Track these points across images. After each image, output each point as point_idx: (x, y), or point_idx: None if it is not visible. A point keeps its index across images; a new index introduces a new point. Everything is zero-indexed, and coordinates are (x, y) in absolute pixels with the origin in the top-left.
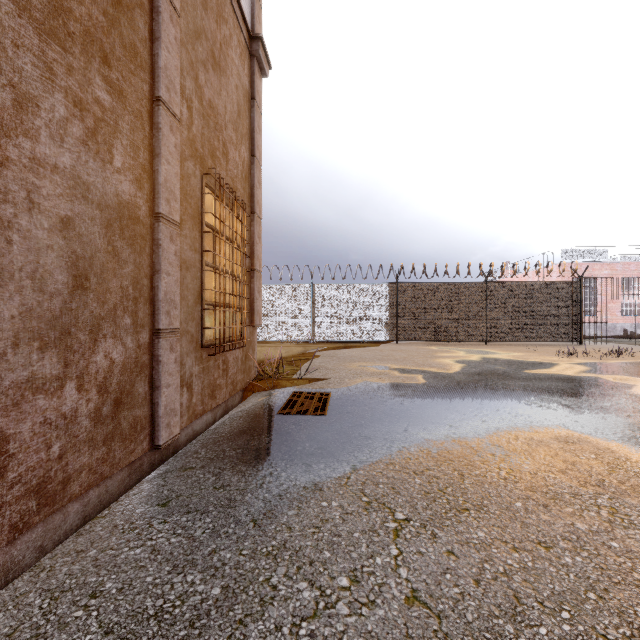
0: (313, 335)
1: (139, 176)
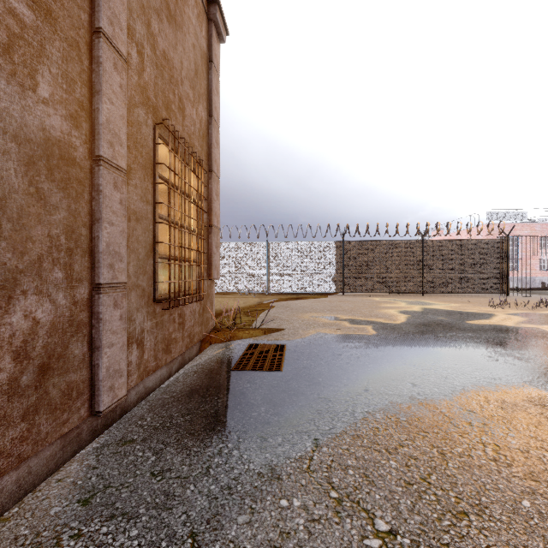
0: (268, 287)
1: (75, 113)
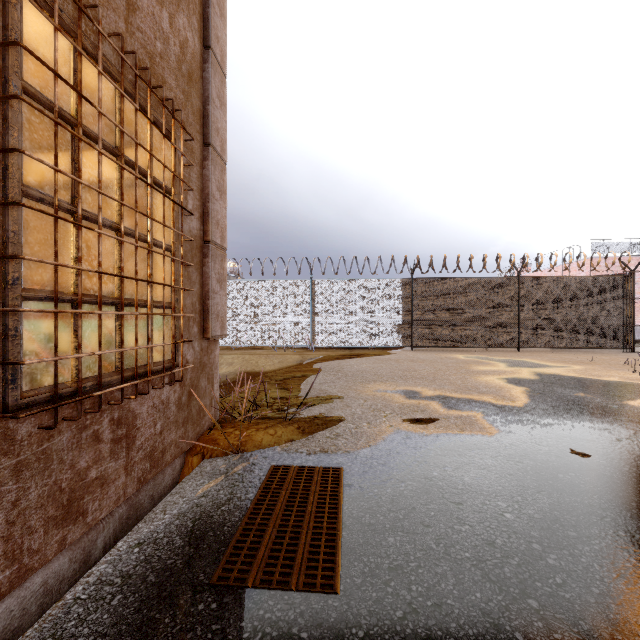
0: (312, 340)
1: None
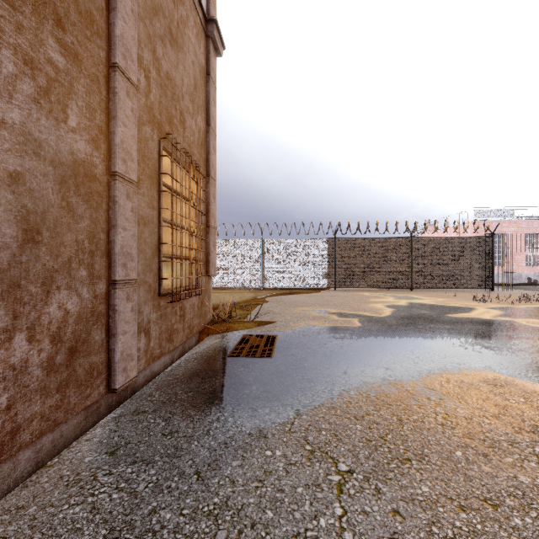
0: (263, 283)
1: (95, 136)
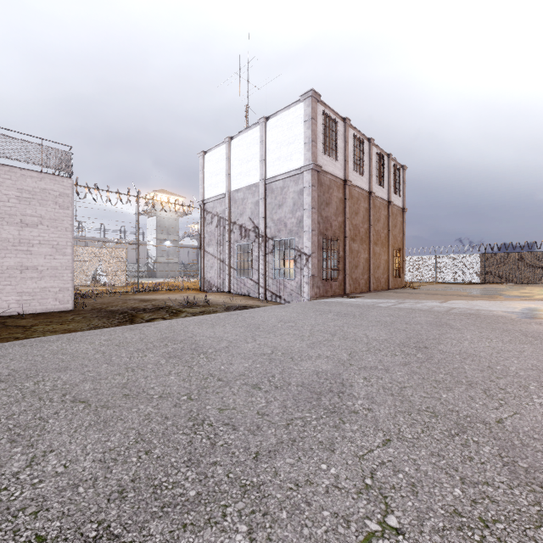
0: (436, 279)
1: (387, 255)
